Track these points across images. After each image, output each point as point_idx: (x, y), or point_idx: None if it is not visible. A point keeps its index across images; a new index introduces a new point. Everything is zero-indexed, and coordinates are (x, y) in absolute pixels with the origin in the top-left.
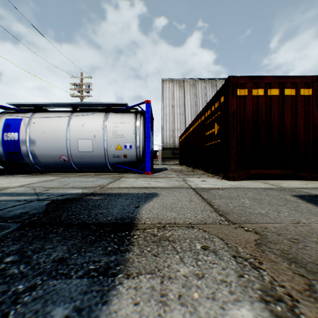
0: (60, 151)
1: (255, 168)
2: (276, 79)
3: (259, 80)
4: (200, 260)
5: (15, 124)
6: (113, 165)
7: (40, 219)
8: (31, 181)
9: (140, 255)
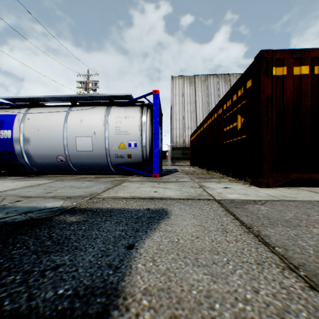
0: (56, 151)
1: (297, 172)
2: None
3: (302, 55)
4: None
5: (8, 120)
6: (115, 166)
7: None
8: (14, 186)
9: None
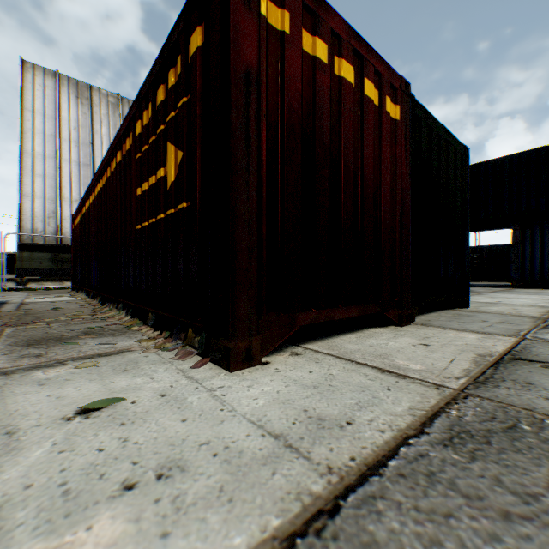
0: None
1: (309, 306)
2: (352, 37)
3: (319, 10)
4: None
5: None
6: None
7: None
8: None
9: None
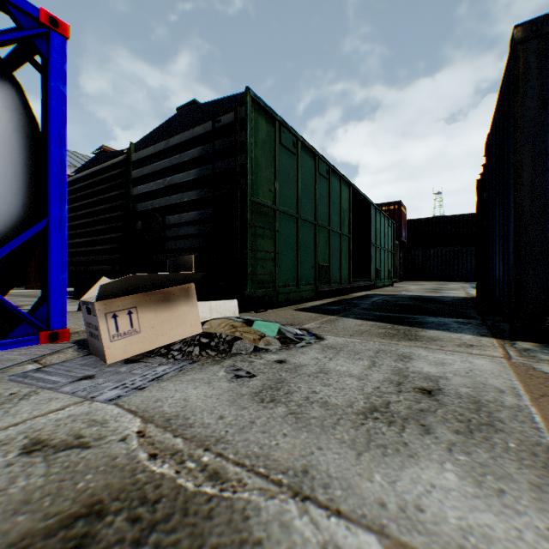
0: None
1: None
2: None
3: None
4: None
5: None
6: None
7: None
8: None
9: None
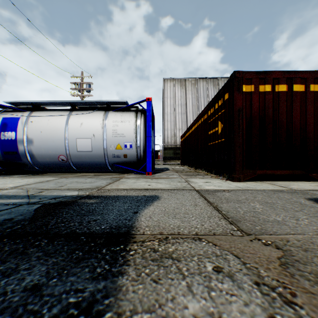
0: (58, 151)
1: (262, 169)
2: (284, 74)
3: (266, 76)
4: (214, 289)
5: (12, 123)
6: (112, 165)
7: (24, 227)
8: (26, 182)
9: (137, 281)
